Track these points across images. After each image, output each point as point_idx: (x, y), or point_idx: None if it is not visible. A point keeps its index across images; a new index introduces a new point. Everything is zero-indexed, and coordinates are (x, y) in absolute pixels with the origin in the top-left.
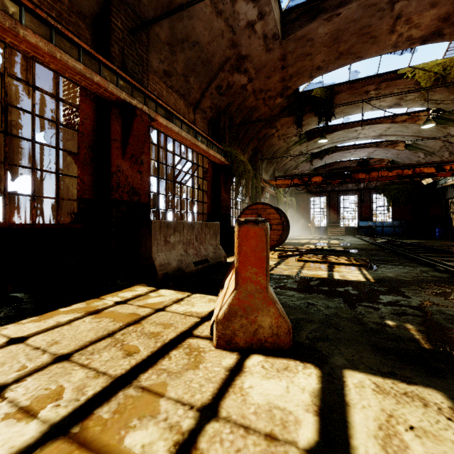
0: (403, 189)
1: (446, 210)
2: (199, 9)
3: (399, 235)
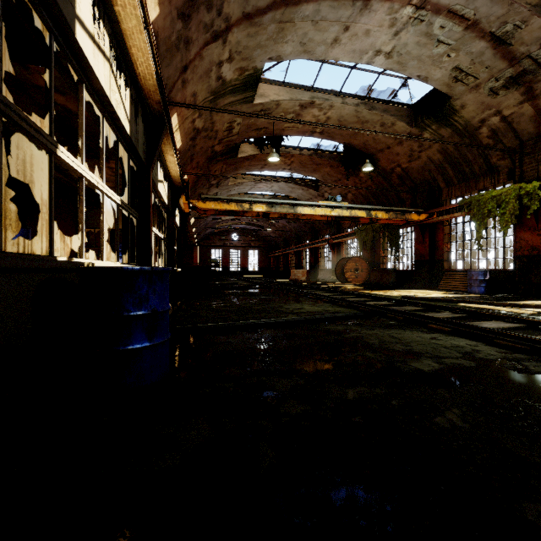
0: None
1: None
2: None
3: None
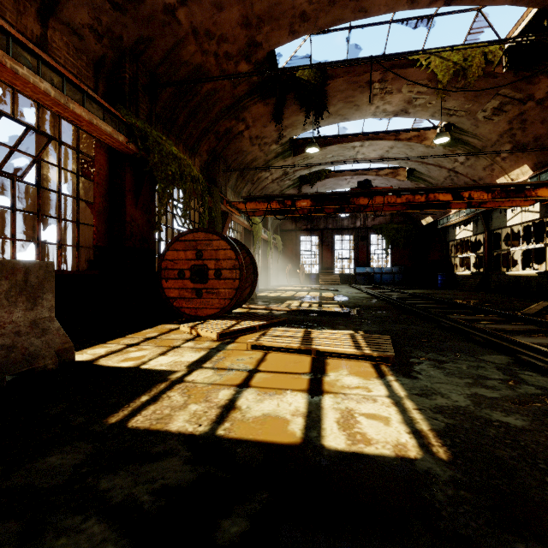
0: (403, 230)
1: (447, 254)
2: None
3: (398, 284)
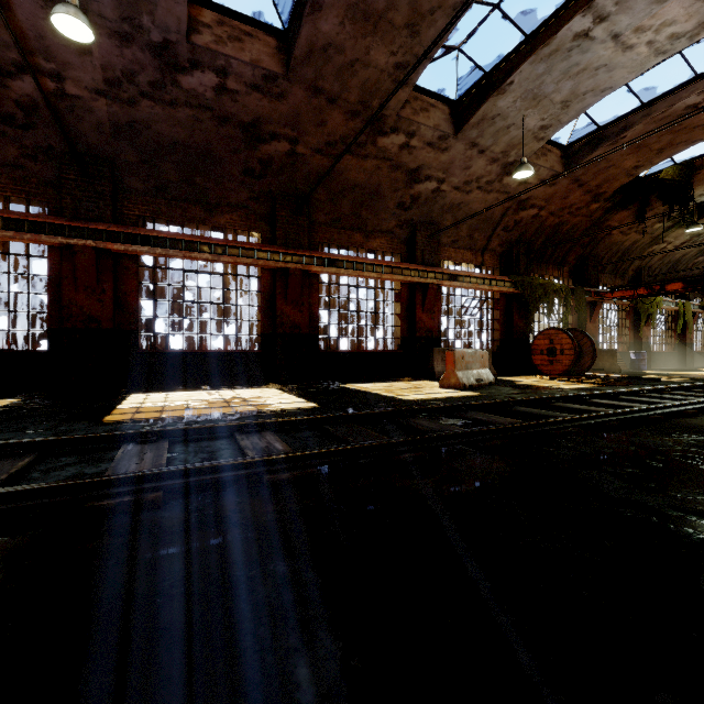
0: None
1: None
2: (473, 198)
3: None
